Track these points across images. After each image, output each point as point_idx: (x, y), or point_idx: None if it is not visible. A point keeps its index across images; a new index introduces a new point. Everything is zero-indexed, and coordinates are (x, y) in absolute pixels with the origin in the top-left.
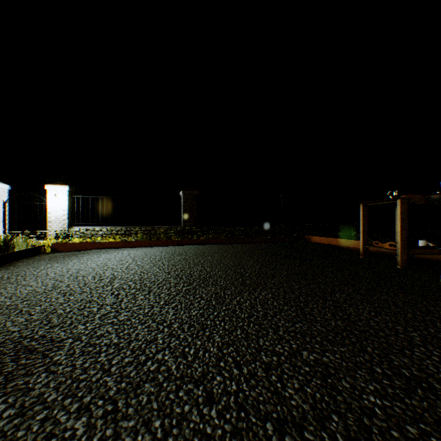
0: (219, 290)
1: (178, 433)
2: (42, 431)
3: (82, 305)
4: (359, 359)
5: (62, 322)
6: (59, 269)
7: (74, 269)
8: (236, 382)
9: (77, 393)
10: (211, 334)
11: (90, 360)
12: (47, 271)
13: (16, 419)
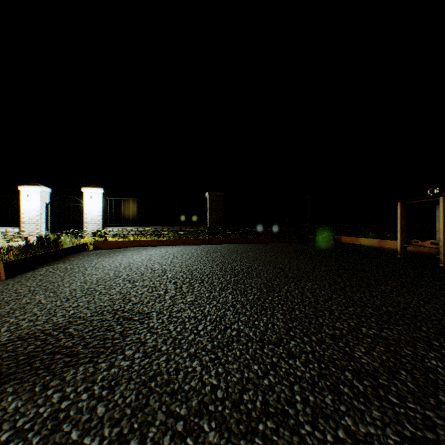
0: (265, 281)
1: (275, 374)
2: (170, 367)
3: (149, 289)
4: (415, 335)
5: (140, 300)
6: (111, 262)
7: (125, 263)
8: (309, 346)
9: (182, 347)
10: (273, 313)
11: (179, 327)
12: (102, 263)
13: (145, 359)
